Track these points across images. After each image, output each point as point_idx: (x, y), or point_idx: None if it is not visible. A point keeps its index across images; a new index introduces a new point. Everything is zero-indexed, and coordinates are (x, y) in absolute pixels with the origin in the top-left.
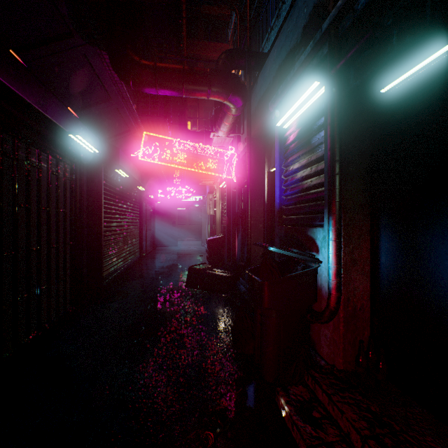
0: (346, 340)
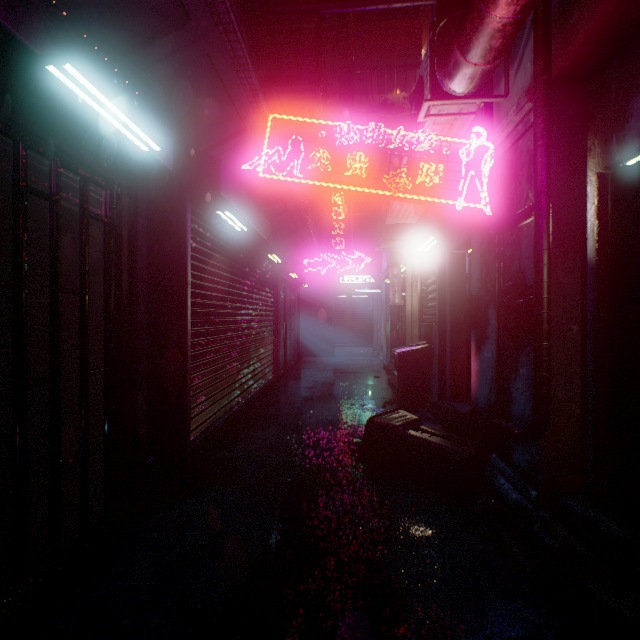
0: None
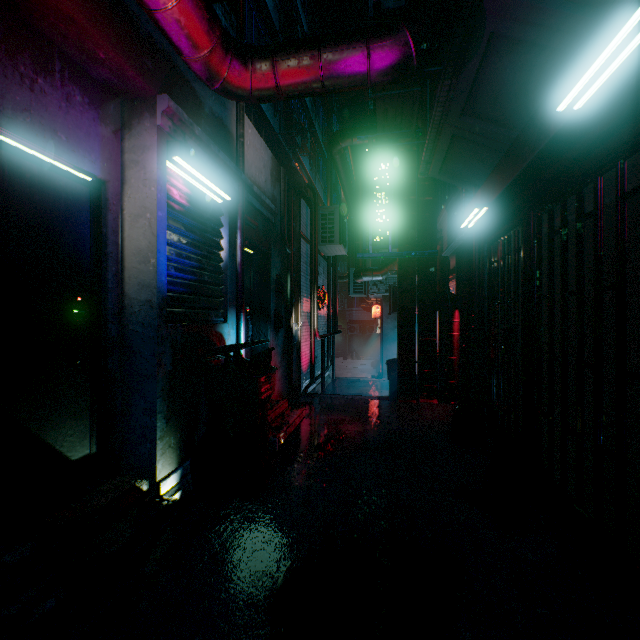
0: None
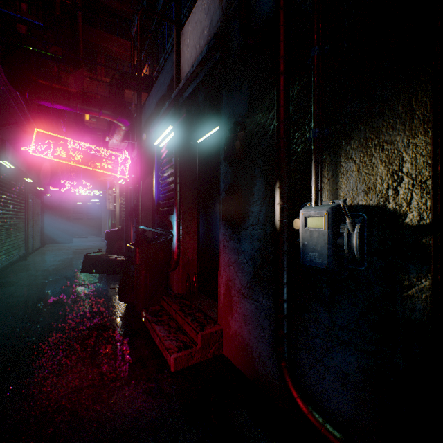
0: (183, 277)
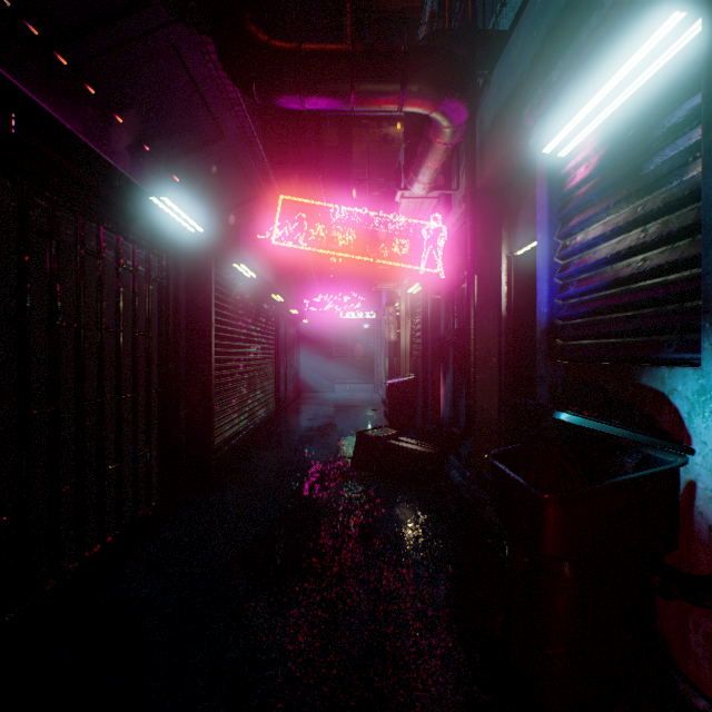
0: None
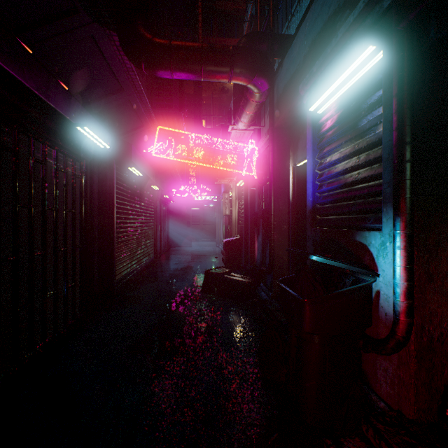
0: (419, 381)
